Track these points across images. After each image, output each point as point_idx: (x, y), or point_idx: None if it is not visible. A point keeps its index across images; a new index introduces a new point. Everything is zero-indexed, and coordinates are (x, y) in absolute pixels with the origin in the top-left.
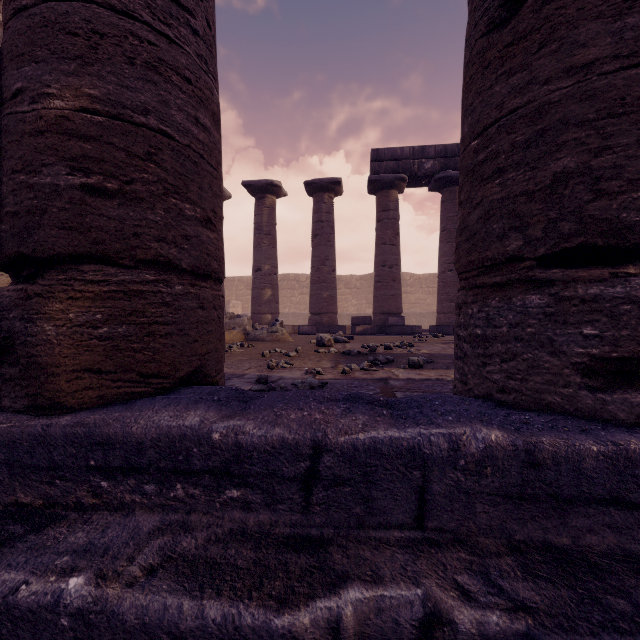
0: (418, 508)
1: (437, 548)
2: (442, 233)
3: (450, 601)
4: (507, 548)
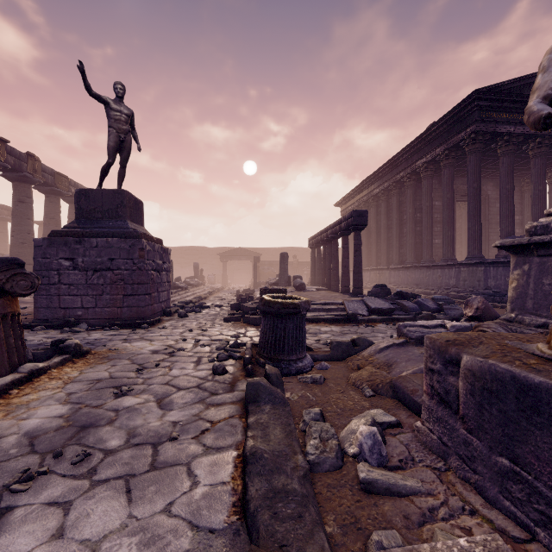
0: None
1: None
2: None
3: None
4: None
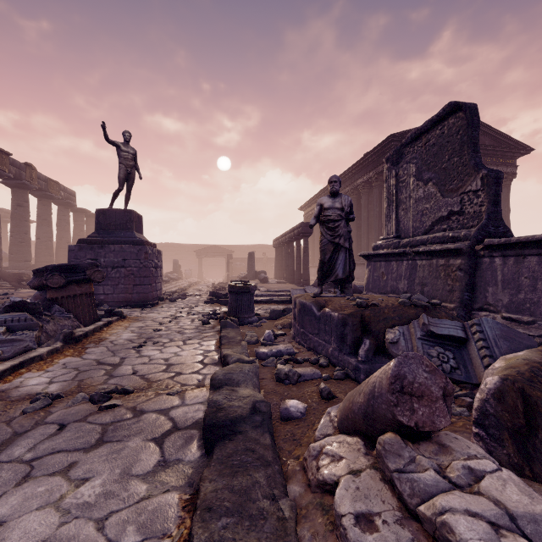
0: None
1: None
2: None
3: None
4: None
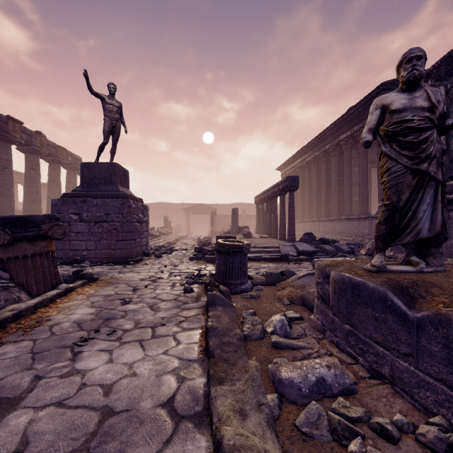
0: None
1: None
2: None
3: None
4: None
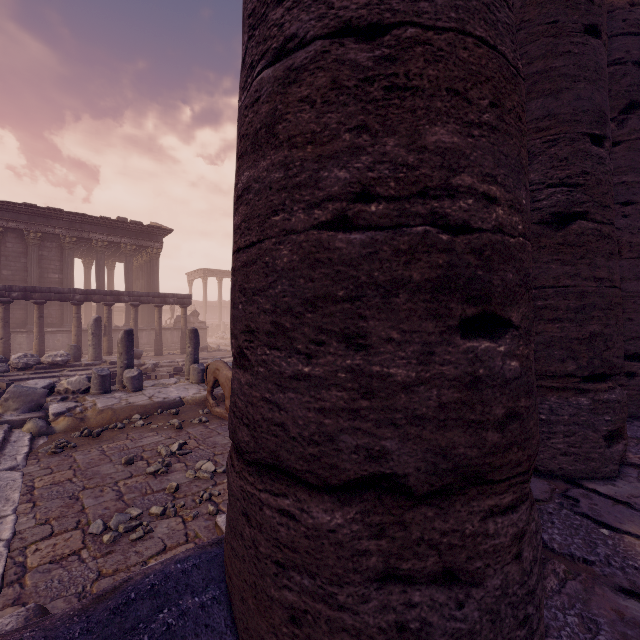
0: None
1: None
2: None
3: None
4: None
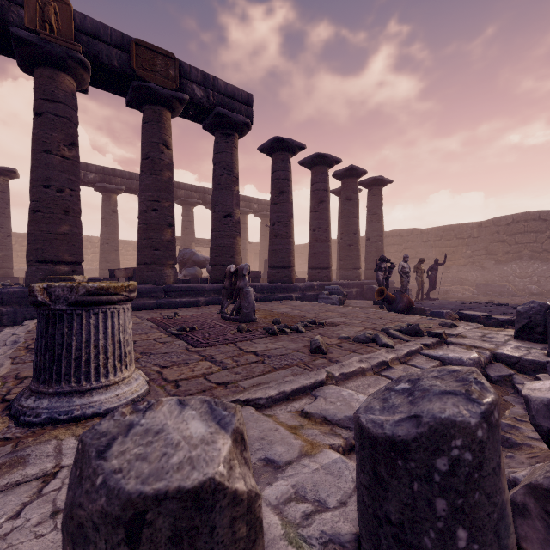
0: (2, 302)
1: (5, 306)
2: (102, 220)
3: (3, 309)
4: (19, 305)
